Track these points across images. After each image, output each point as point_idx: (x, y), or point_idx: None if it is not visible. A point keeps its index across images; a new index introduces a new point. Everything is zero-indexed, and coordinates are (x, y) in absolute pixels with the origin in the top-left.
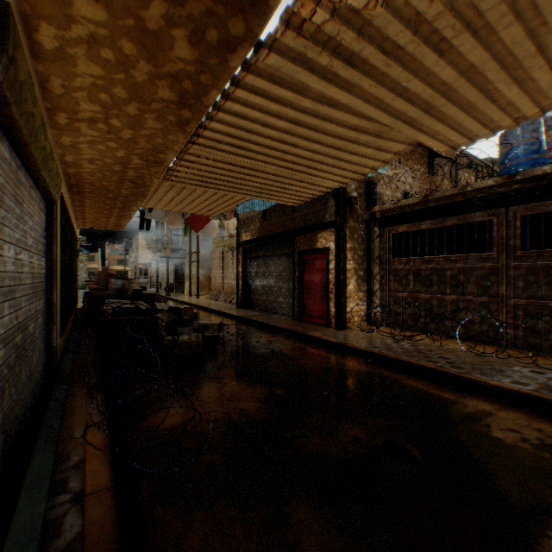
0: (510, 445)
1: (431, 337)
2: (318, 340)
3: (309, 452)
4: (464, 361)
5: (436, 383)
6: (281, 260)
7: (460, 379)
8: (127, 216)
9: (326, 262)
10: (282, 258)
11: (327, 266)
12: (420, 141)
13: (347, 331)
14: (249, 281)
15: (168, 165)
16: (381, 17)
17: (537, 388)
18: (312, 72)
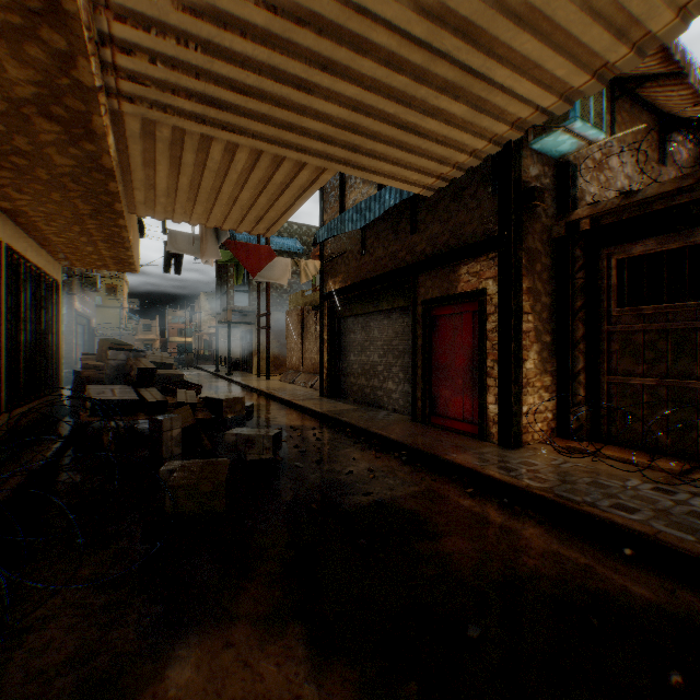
0: None
1: None
2: (474, 475)
3: None
4: None
5: None
6: (391, 319)
7: None
8: (120, 238)
9: (478, 318)
10: (392, 316)
11: (480, 326)
12: None
13: (525, 453)
14: (339, 355)
15: (77, 7)
16: None
17: None
18: None
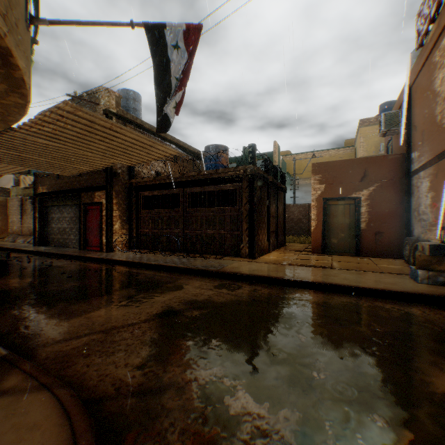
0: (138, 279)
1: (156, 252)
2: (88, 258)
3: (45, 291)
4: (156, 259)
5: (137, 268)
6: (73, 208)
7: (145, 264)
8: None
9: (101, 211)
10: (73, 207)
11: (101, 214)
12: (114, 161)
13: (112, 253)
14: (47, 224)
15: None
16: (61, 133)
17: (170, 263)
18: (41, 138)
